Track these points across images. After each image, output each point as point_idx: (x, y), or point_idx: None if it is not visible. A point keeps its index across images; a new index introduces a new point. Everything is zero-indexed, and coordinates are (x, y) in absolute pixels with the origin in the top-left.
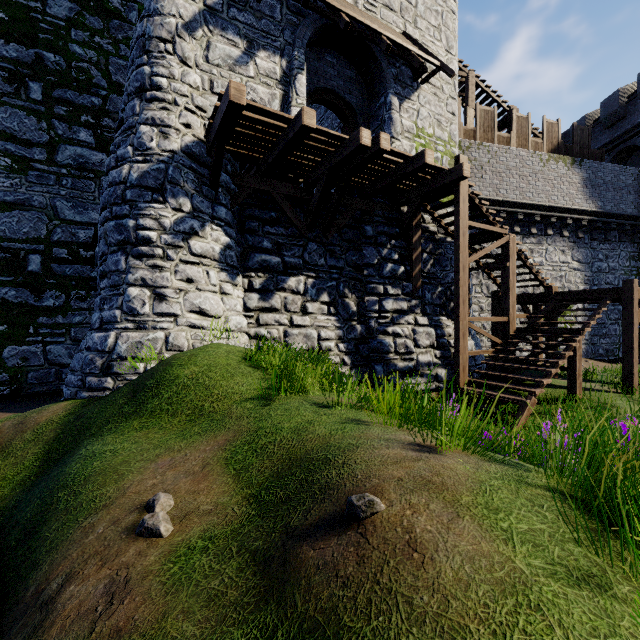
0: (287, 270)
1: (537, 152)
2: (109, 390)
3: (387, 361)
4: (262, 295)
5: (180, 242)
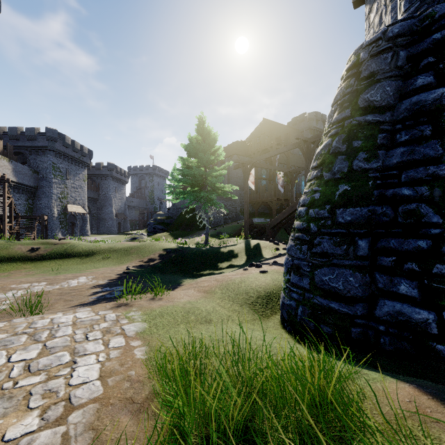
0: None
1: None
2: None
3: None
4: None
5: None
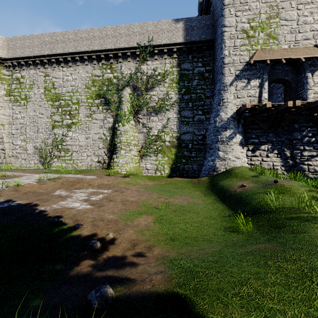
0: (260, 143)
1: None
2: (214, 175)
3: (304, 174)
4: (252, 152)
5: (230, 140)
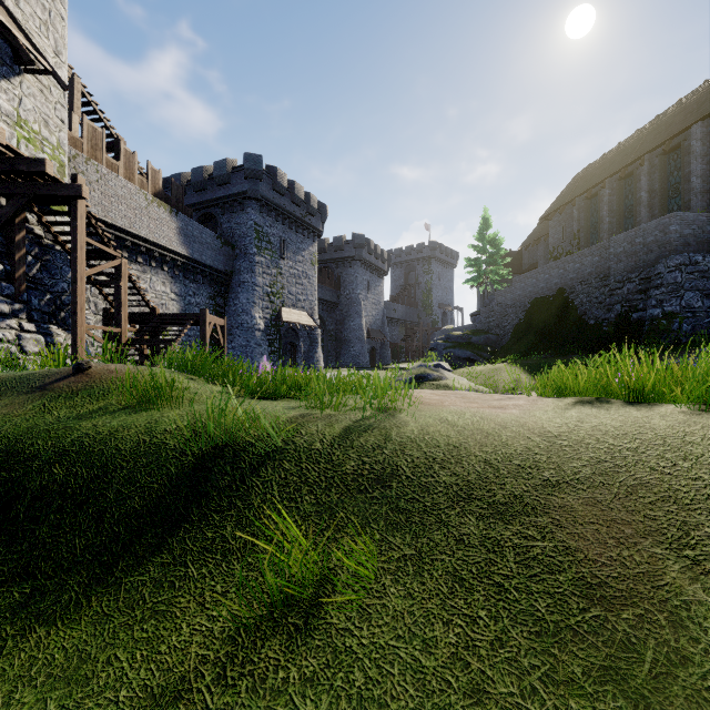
0: None
1: (143, 191)
2: None
3: None
4: None
5: None
